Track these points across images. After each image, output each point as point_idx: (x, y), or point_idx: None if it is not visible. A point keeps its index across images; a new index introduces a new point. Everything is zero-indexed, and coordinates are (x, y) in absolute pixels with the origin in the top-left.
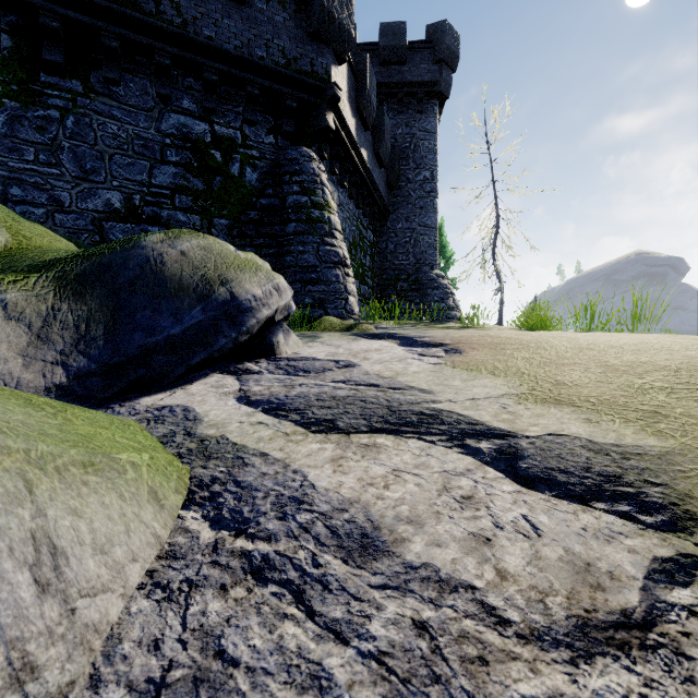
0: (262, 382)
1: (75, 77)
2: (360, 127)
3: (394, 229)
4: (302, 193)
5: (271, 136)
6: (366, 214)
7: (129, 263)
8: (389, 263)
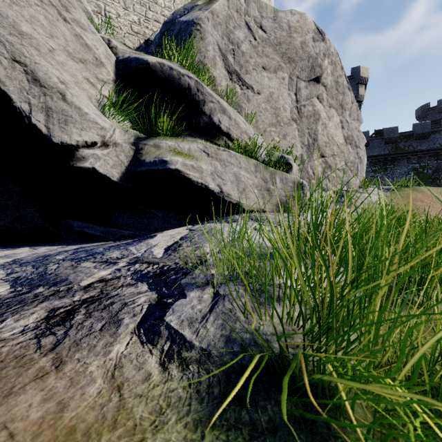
0: None
1: (392, 165)
2: None
3: None
4: None
5: (435, 161)
6: None
7: None
8: None
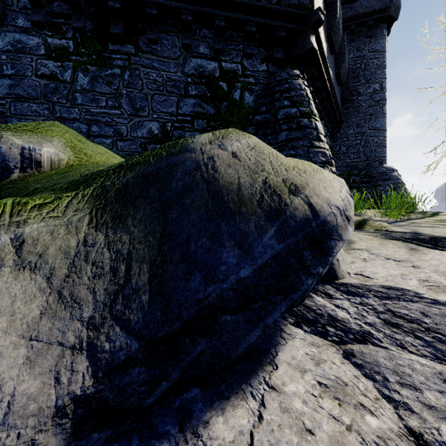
0: (425, 392)
1: (130, 43)
2: (328, 51)
3: (346, 134)
4: (291, 106)
5: (263, 65)
6: (327, 124)
7: (176, 171)
8: (342, 161)
